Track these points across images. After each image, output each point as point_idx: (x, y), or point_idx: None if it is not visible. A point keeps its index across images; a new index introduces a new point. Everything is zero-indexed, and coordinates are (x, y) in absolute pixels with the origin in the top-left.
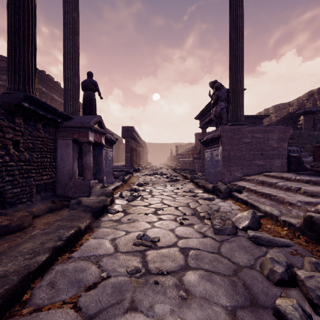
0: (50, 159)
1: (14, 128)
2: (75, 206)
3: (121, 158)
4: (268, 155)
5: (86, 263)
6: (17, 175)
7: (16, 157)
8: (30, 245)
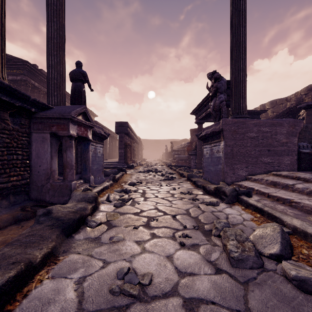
0: (22, 156)
1: None
2: (42, 218)
3: (116, 154)
4: (276, 152)
5: None
6: None
7: None
8: None
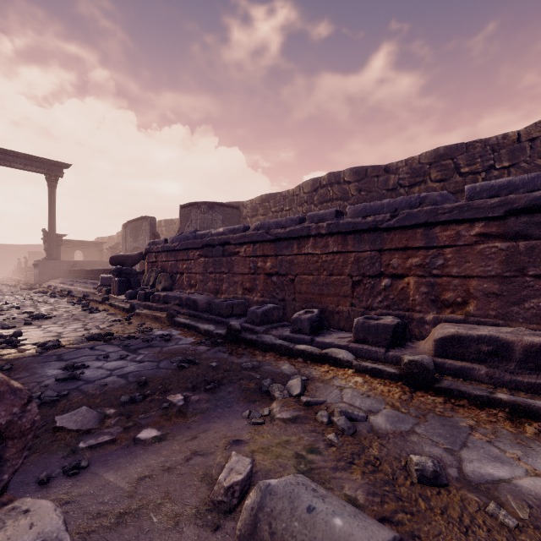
0: None
1: None
2: None
3: None
4: (62, 272)
5: None
6: None
7: None
8: None
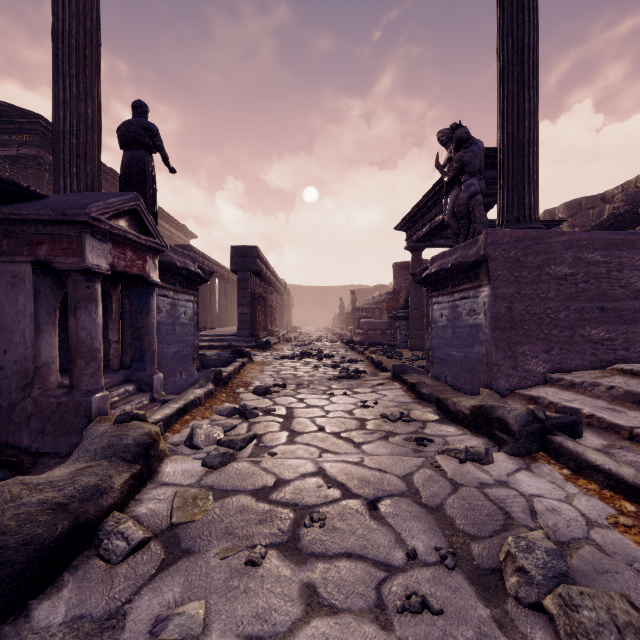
0: None
1: None
2: None
3: (235, 318)
4: (620, 313)
5: None
6: None
7: None
8: None
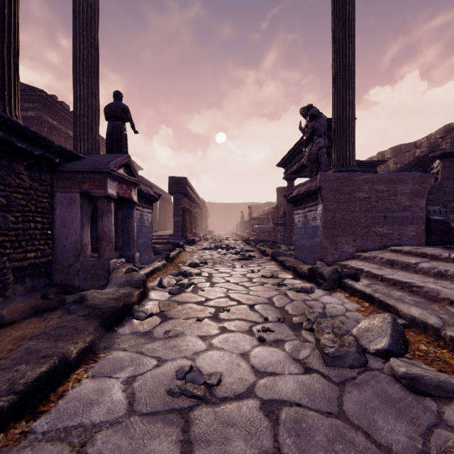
0: (42, 225)
1: None
2: (73, 306)
3: (170, 225)
4: (395, 219)
5: (56, 451)
6: None
7: None
8: None
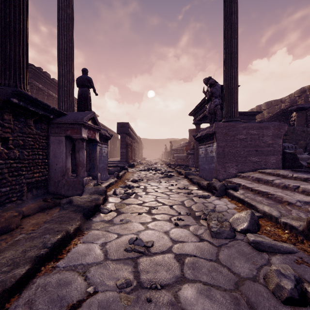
0: (42, 156)
1: (3, 125)
2: (65, 205)
3: (117, 154)
4: (263, 152)
5: (71, 275)
6: (6, 173)
7: (5, 155)
8: (11, 254)
